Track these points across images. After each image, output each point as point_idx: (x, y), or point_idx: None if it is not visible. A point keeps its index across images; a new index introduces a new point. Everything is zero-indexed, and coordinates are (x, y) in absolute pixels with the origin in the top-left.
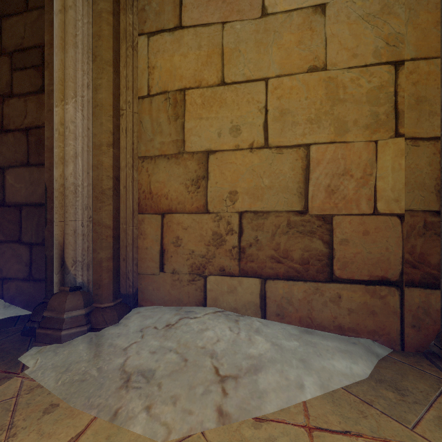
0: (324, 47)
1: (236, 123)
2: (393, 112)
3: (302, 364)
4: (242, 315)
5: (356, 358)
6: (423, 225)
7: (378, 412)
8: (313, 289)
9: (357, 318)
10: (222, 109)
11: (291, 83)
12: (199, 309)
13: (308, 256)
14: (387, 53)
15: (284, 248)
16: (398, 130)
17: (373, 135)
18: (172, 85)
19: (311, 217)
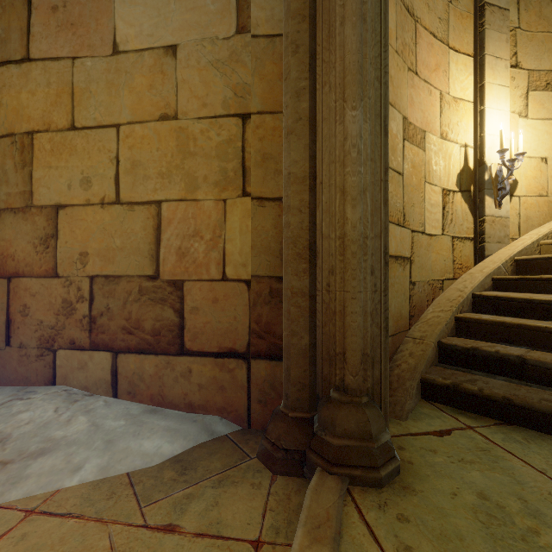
0: (175, 94)
1: (87, 174)
2: (241, 169)
3: (104, 447)
4: (92, 394)
5: (178, 438)
6: (269, 292)
7: (131, 493)
8: (165, 363)
9: (207, 394)
10: (72, 157)
11: (142, 132)
12: (45, 388)
13: (159, 326)
14: (236, 104)
15: (136, 317)
16: (246, 189)
17: (223, 193)
18: (19, 126)
19: (163, 282)
